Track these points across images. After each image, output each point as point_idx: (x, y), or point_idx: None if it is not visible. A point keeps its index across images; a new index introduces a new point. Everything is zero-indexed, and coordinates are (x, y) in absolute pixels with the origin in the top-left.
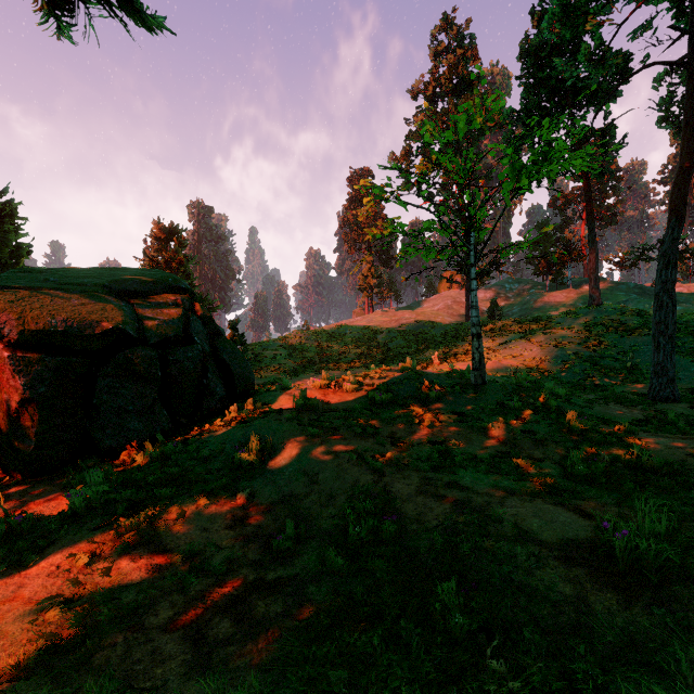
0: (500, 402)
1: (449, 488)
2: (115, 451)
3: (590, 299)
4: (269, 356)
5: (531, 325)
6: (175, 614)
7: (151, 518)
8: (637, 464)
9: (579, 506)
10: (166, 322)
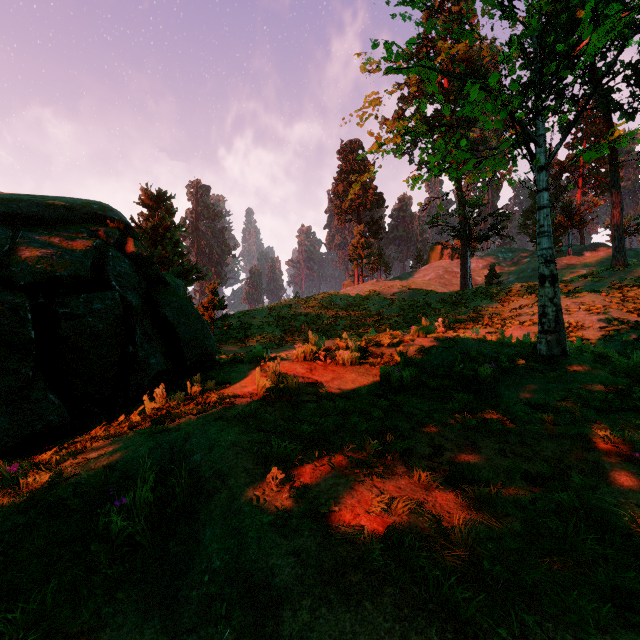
0: (613, 387)
1: None
2: None
3: (613, 260)
4: (255, 324)
5: None
6: None
7: None
8: None
9: None
10: (58, 254)
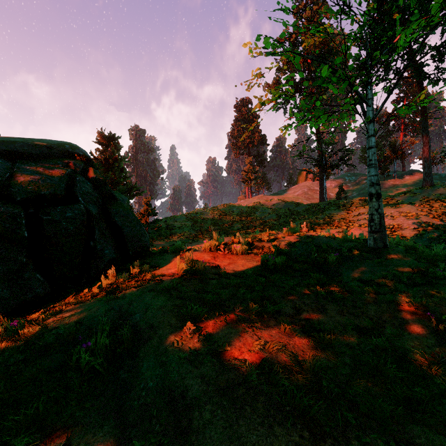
0: (417, 269)
1: None
2: None
3: (424, 182)
4: (177, 226)
5: None
6: None
7: None
8: None
9: None
10: (42, 179)
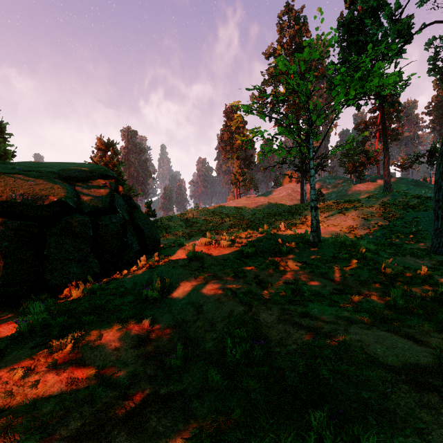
0: (332, 254)
1: (302, 317)
2: (60, 288)
3: (384, 188)
4: (172, 225)
5: (345, 205)
6: (81, 425)
7: (76, 339)
8: (441, 299)
9: (408, 333)
10: (97, 198)
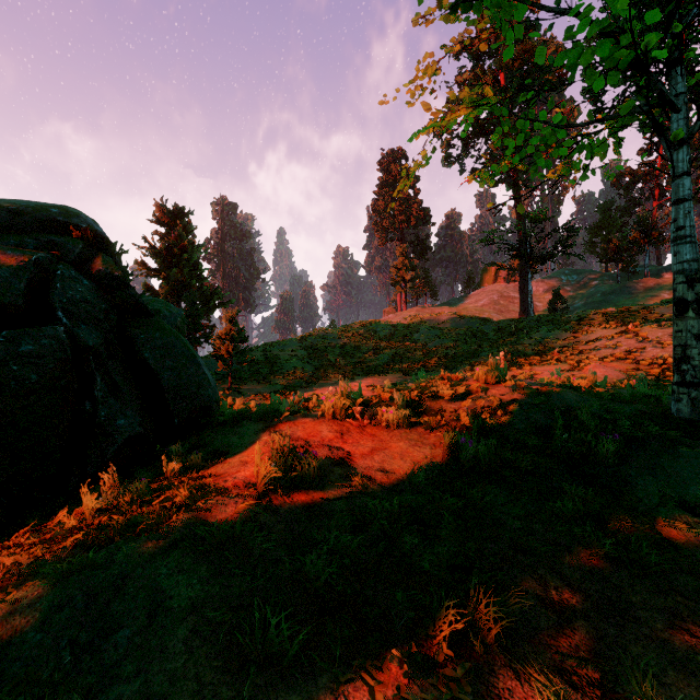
0: None
1: None
2: None
3: None
4: (283, 357)
5: (624, 318)
6: None
7: None
8: None
9: None
10: None
